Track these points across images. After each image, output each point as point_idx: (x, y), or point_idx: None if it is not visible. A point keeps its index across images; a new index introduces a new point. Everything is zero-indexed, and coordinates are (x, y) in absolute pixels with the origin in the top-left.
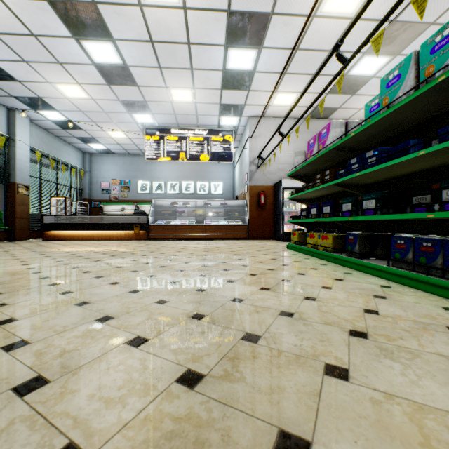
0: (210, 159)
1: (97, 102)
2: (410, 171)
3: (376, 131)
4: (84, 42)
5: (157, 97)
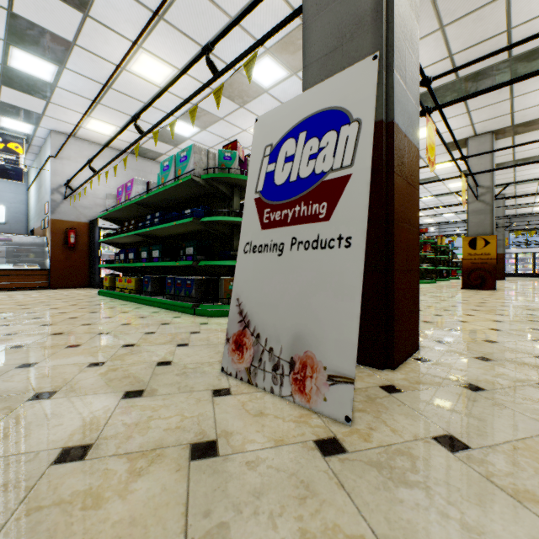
0: None
1: None
2: (183, 232)
3: (162, 198)
4: None
5: None
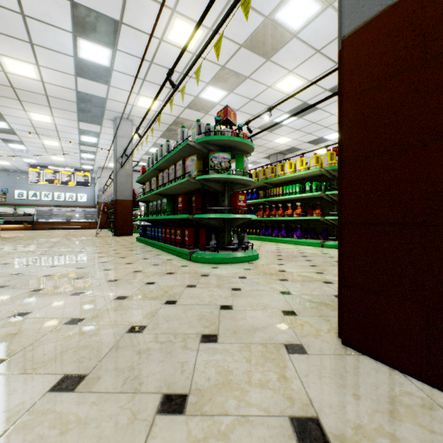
0: (76, 185)
1: (0, 153)
2: None
3: None
4: (9, 144)
5: (43, 157)
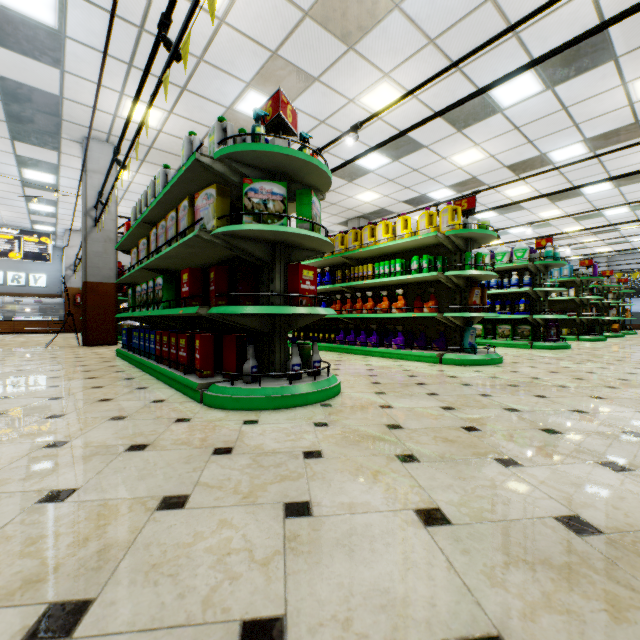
0: (23, 258)
1: None
2: None
3: None
4: None
5: None
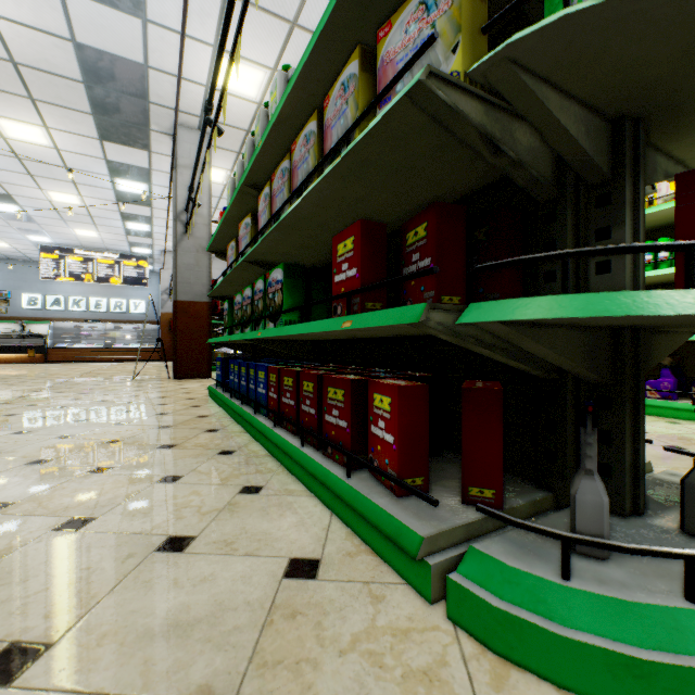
0: (123, 283)
1: None
2: None
3: None
4: None
5: (59, 230)
